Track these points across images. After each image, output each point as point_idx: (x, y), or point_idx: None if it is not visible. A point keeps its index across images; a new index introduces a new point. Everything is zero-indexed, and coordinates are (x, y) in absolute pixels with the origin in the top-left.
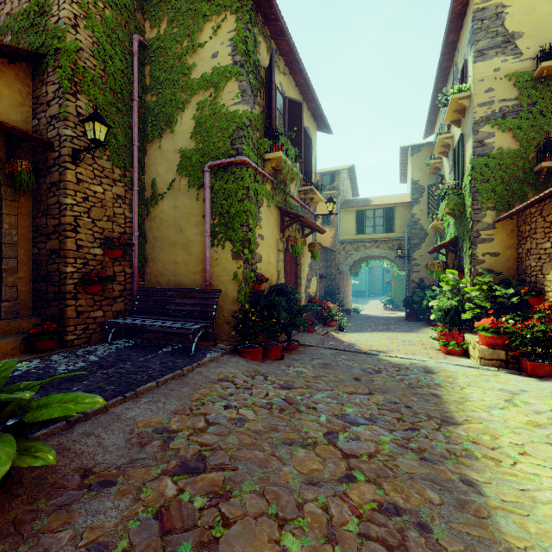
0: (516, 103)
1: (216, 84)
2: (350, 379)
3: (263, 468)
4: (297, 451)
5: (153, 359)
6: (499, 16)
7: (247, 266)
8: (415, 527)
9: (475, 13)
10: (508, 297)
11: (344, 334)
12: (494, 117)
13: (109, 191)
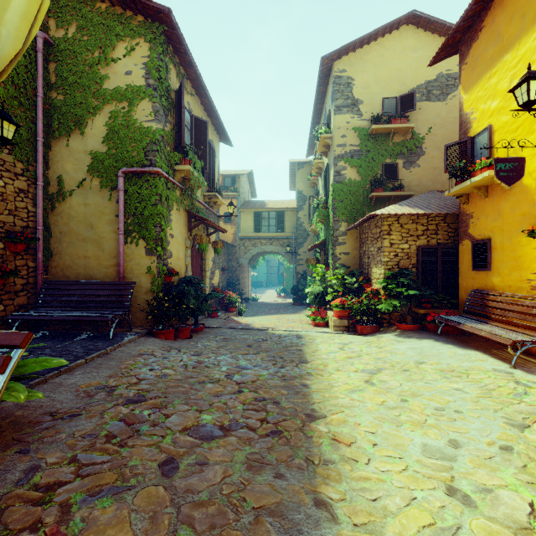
0: (359, 148)
1: (130, 99)
2: (245, 347)
3: (186, 394)
4: (207, 385)
5: (71, 345)
6: (349, 85)
7: (160, 261)
8: (272, 403)
9: (335, 78)
10: (353, 283)
11: (243, 317)
12: (346, 156)
13: (10, 184)
